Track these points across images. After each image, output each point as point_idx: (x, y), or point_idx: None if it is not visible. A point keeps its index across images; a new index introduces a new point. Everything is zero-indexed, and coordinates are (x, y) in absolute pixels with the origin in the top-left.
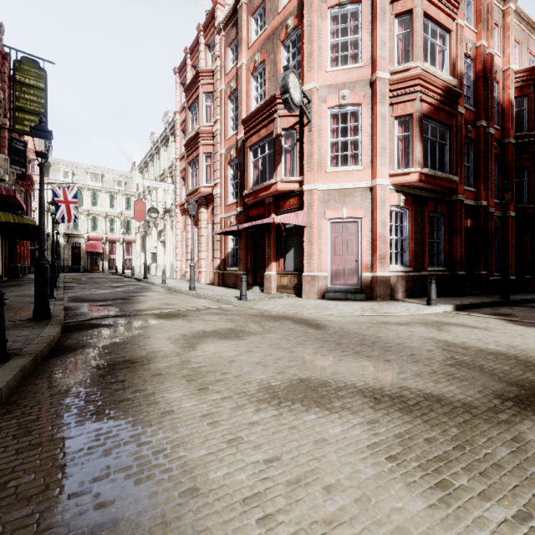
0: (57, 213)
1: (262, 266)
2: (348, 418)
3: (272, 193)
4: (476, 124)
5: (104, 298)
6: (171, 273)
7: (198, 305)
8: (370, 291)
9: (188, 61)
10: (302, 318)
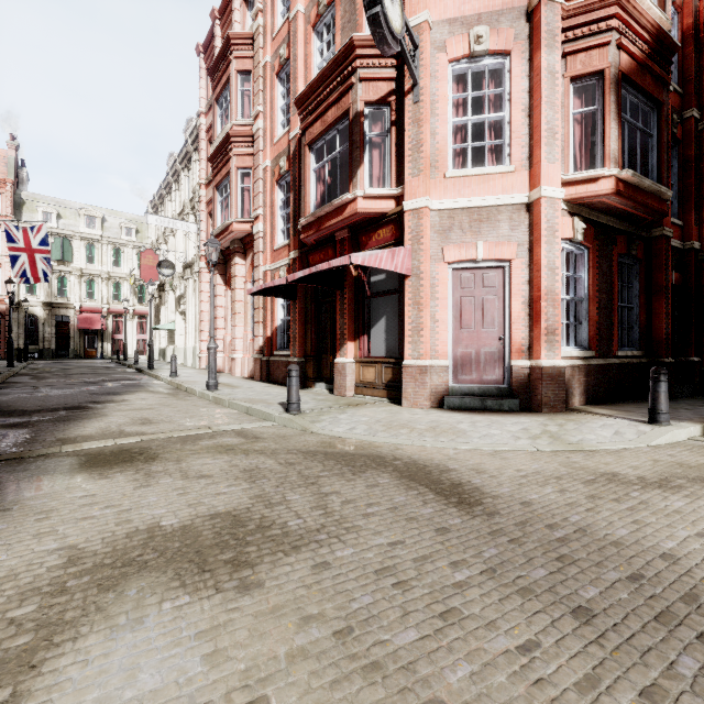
0: (13, 267)
1: (330, 348)
2: None
3: (347, 219)
4: (682, 116)
5: (42, 406)
6: (193, 360)
7: (204, 423)
8: (527, 393)
9: (217, 30)
10: (414, 463)
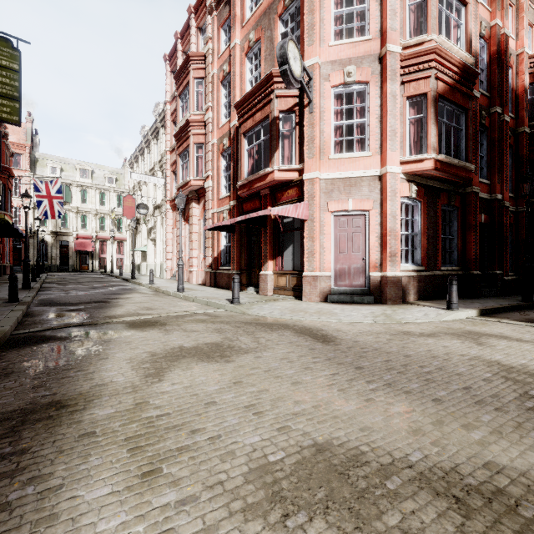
0: (39, 209)
1: (257, 265)
2: None
3: (268, 183)
4: (489, 111)
5: (79, 300)
6: (161, 273)
7: (183, 310)
8: (379, 293)
9: (179, 46)
10: (304, 327)
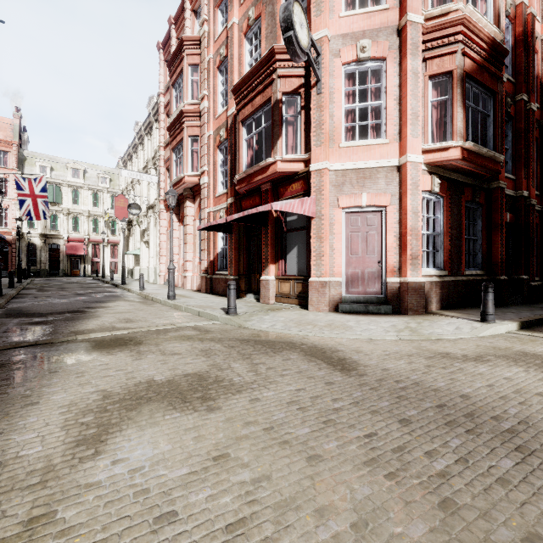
0: (21, 208)
1: (257, 269)
2: None
3: (269, 176)
4: (515, 99)
5: (52, 310)
6: (155, 278)
7: (169, 322)
8: (398, 301)
9: (172, 33)
10: (315, 347)
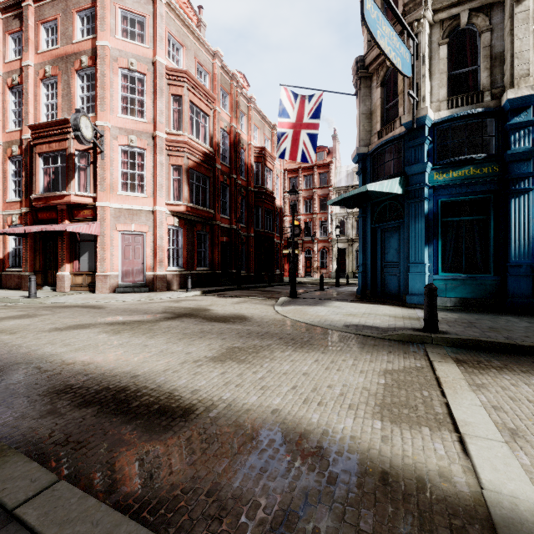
0: None
1: (54, 267)
2: (95, 329)
3: (65, 202)
4: (230, 176)
5: None
6: None
7: None
8: (153, 285)
9: None
10: (90, 305)
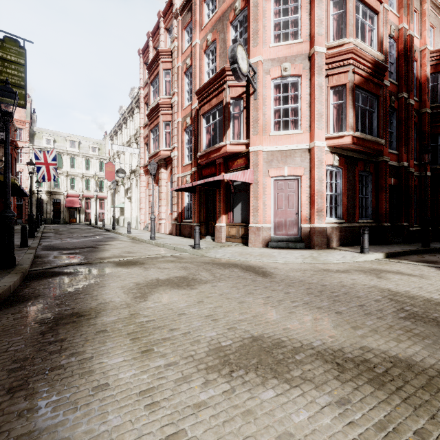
0: (38, 173)
1: (213, 218)
2: (312, 395)
3: (222, 154)
4: (398, 96)
5: (74, 246)
6: (136, 225)
7: (156, 253)
8: (309, 240)
9: (150, 43)
10: (249, 266)
